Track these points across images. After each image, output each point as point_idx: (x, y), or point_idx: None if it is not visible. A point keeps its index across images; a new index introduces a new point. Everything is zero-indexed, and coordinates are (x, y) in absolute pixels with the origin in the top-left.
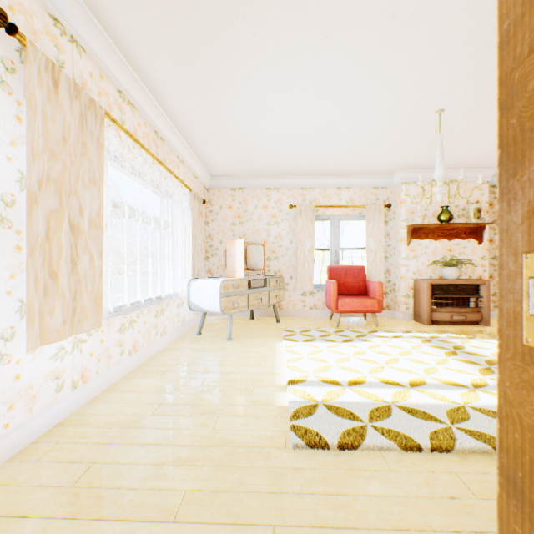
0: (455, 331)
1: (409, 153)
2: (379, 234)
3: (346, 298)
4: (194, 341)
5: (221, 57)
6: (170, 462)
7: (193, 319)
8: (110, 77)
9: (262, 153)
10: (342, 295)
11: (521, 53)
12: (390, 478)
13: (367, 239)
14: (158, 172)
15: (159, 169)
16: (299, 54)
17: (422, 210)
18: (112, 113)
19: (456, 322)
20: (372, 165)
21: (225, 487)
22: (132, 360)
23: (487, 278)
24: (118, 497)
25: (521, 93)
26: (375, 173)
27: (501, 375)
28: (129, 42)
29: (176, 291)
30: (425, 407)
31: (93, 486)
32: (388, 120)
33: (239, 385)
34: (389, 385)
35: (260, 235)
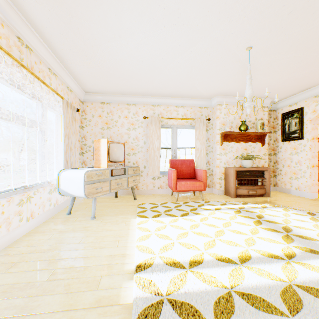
0: (252, 202)
1: (224, 82)
2: (203, 137)
3: (183, 181)
4: (62, 222)
5: None
6: None
7: (68, 201)
8: None
9: (122, 74)
10: (179, 179)
11: None
12: None
13: (195, 141)
14: (23, 75)
15: (25, 73)
16: None
17: (230, 123)
18: None
19: (251, 195)
20: (199, 91)
21: None
22: None
23: (267, 166)
24: None
25: None
26: (201, 97)
27: None
28: None
29: (49, 180)
30: (260, 290)
31: None
32: (213, 52)
33: (87, 275)
34: (223, 263)
35: (123, 137)
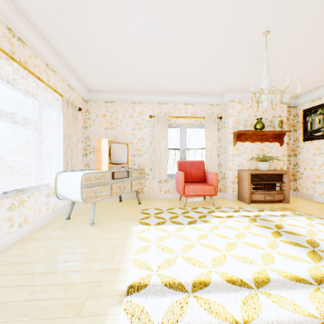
0: (269, 209)
1: (237, 76)
2: (214, 137)
3: (191, 185)
4: (59, 228)
5: None
6: None
7: (69, 205)
8: None
9: (125, 69)
10: (188, 183)
11: None
12: None
13: (206, 141)
14: (15, 70)
15: (16, 68)
16: None
17: (244, 121)
18: None
19: (268, 201)
20: (210, 86)
21: None
22: None
23: (286, 169)
24: None
25: None
26: (211, 94)
27: None
28: None
29: (47, 182)
30: None
31: None
32: (224, 40)
33: (71, 295)
34: (234, 286)
35: (128, 137)
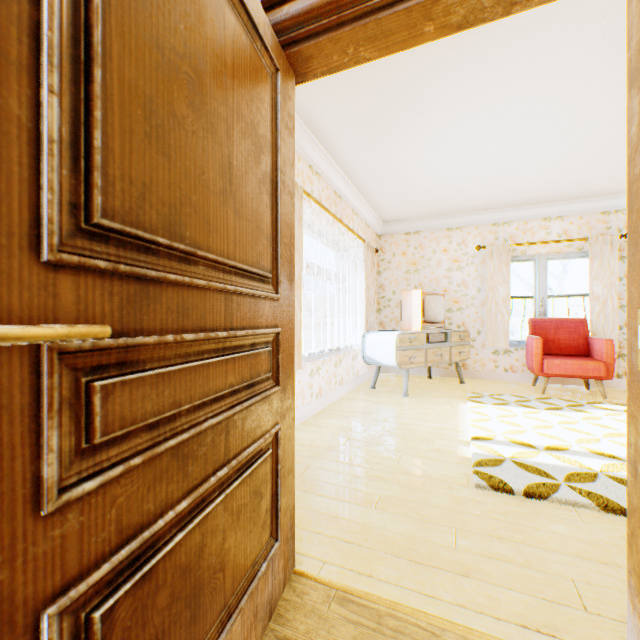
0: None
1: None
2: (610, 274)
3: (555, 358)
4: (369, 394)
5: (400, 118)
6: (365, 476)
7: (366, 374)
8: (304, 157)
9: (441, 192)
10: (550, 356)
11: (635, 173)
12: (580, 526)
13: (590, 282)
14: (337, 229)
15: (337, 226)
16: (484, 96)
17: None
18: (305, 187)
19: None
20: (597, 185)
21: (412, 499)
22: (318, 403)
23: None
24: (331, 488)
25: (636, 200)
26: (604, 194)
27: (627, 394)
28: (320, 125)
29: (350, 344)
30: None
31: (313, 479)
32: (614, 132)
33: (418, 434)
34: (601, 457)
35: (439, 283)
